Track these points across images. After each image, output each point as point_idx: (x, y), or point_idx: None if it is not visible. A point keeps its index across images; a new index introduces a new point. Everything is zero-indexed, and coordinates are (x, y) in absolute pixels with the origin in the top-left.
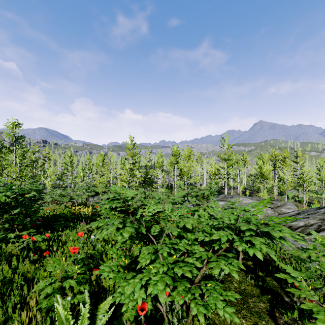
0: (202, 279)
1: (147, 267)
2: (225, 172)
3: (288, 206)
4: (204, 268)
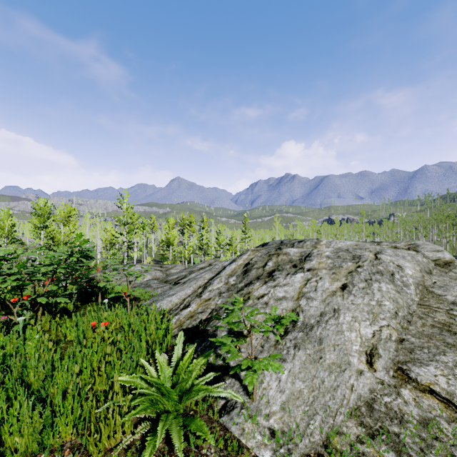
0: (58, 312)
1: (1, 280)
2: (125, 239)
3: (177, 267)
4: (49, 281)
